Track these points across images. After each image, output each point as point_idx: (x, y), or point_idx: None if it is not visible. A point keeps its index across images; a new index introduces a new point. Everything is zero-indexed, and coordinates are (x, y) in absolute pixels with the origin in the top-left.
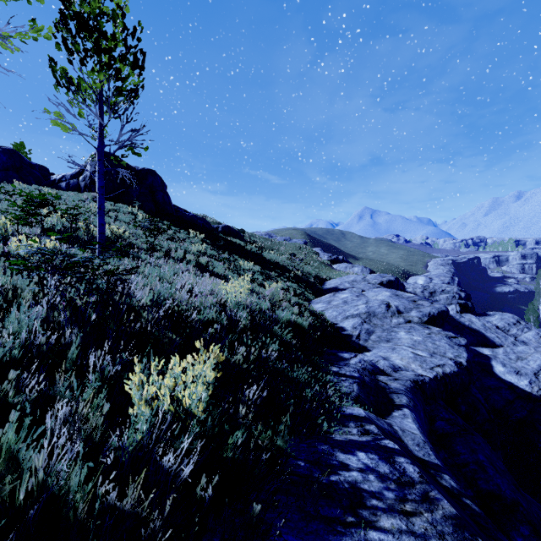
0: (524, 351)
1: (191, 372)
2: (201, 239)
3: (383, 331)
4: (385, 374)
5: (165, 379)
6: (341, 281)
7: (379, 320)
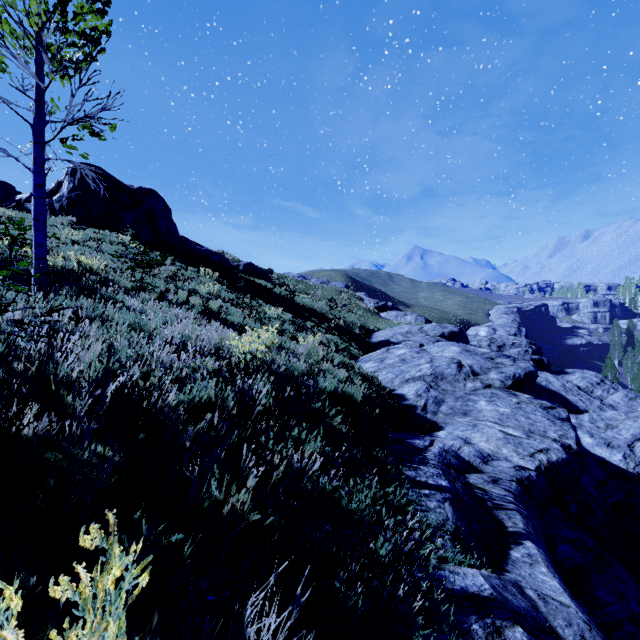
0: (613, 417)
1: None
2: (215, 279)
3: (456, 400)
4: (474, 469)
5: None
6: (392, 333)
7: (449, 385)
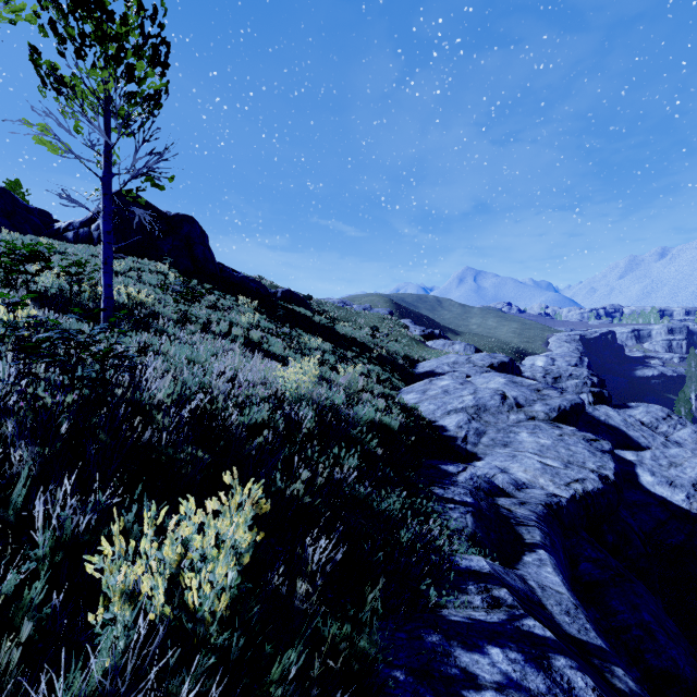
0: (678, 454)
1: (212, 529)
2: (254, 308)
3: (498, 432)
4: (505, 494)
5: (163, 547)
6: (438, 363)
7: (491, 417)
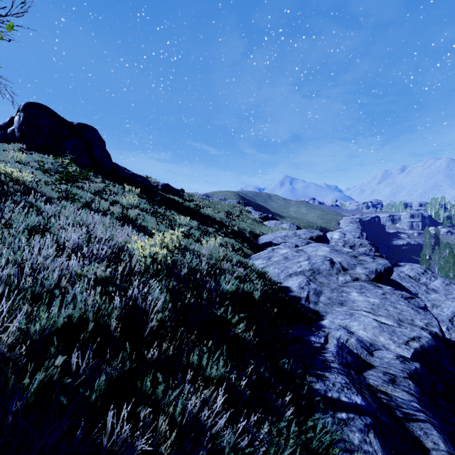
0: (437, 298)
1: None
2: (137, 194)
3: (332, 291)
4: (366, 364)
5: None
6: (273, 237)
7: (324, 278)
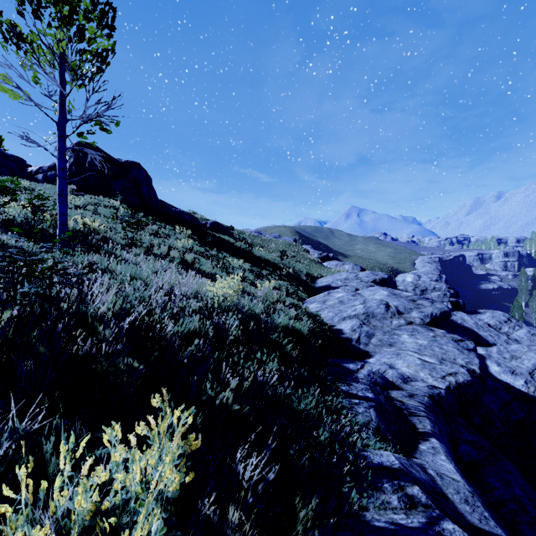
0: (518, 349)
1: (137, 464)
2: (188, 235)
3: (384, 334)
4: (396, 387)
5: (76, 494)
6: (333, 279)
7: (378, 322)
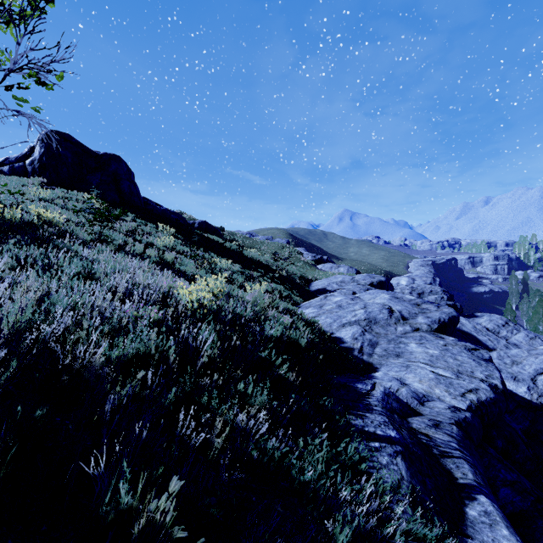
0: (518, 354)
1: None
2: (172, 234)
3: (389, 343)
4: (413, 411)
5: None
6: (328, 282)
7: (381, 328)
